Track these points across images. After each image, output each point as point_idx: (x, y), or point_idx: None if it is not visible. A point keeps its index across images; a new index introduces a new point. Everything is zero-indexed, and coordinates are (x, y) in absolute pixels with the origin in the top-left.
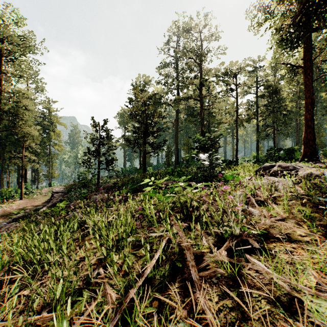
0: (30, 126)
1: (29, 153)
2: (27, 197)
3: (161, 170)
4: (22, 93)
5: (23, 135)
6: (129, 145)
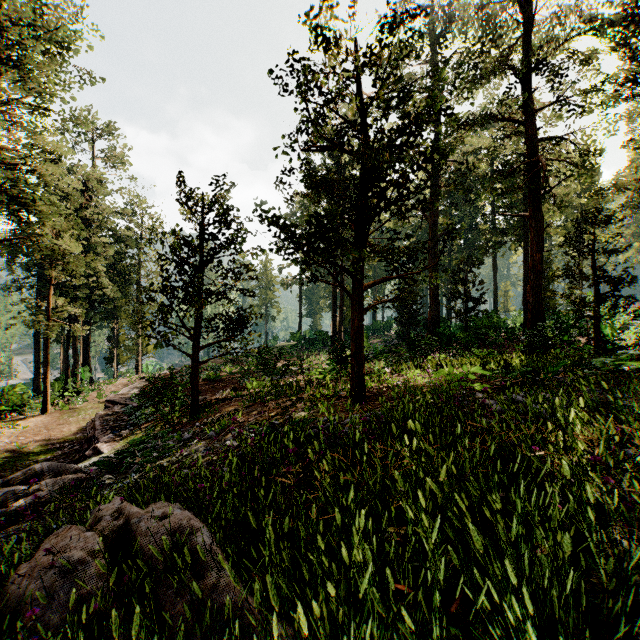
0: (66, 232)
1: (68, 299)
2: (62, 406)
3: (445, 371)
4: (45, 151)
5: (44, 252)
6: (287, 247)
